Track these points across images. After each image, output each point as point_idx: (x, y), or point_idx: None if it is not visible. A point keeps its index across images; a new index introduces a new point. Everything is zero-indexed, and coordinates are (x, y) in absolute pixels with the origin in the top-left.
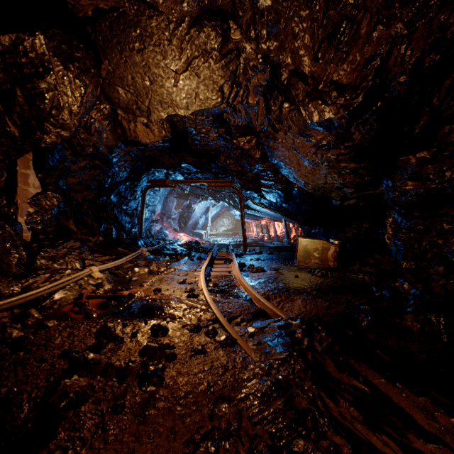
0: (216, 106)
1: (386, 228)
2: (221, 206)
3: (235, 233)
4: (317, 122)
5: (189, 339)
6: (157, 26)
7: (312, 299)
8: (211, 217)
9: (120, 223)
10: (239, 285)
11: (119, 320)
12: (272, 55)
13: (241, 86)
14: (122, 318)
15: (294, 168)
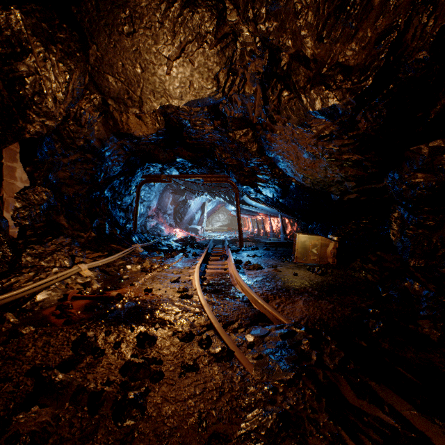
0: (211, 96)
1: (391, 223)
2: (217, 202)
3: (231, 228)
4: (319, 110)
5: (179, 350)
6: (147, 6)
7: (315, 301)
8: (207, 212)
9: (114, 219)
10: (235, 284)
11: (103, 325)
12: (271, 38)
13: (238, 74)
14: (106, 324)
15: (293, 161)
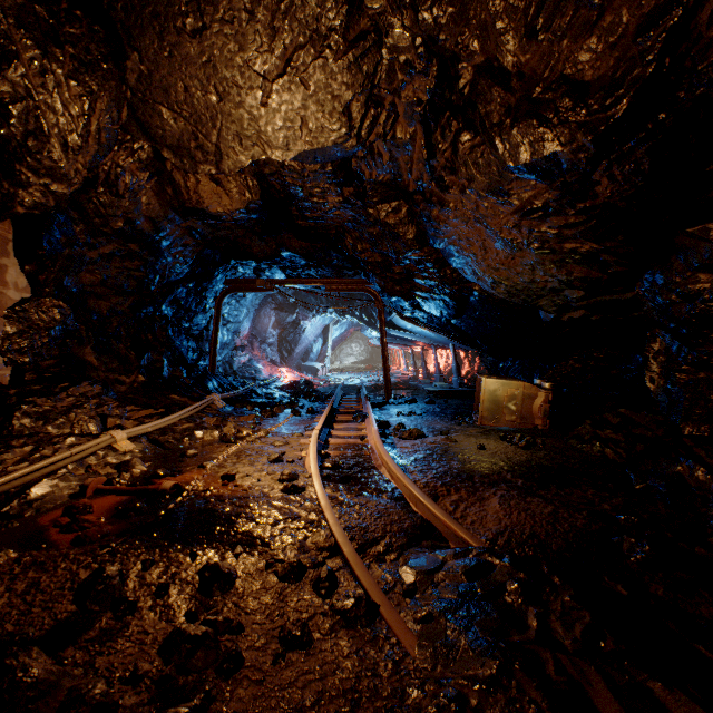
0: (337, 144)
1: (648, 361)
2: (348, 324)
3: (371, 366)
4: (527, 163)
5: (276, 601)
6: None
7: (519, 498)
8: (332, 341)
9: (178, 352)
10: (380, 466)
11: (142, 548)
12: (442, 36)
13: (383, 104)
14: (149, 544)
15: (476, 255)
